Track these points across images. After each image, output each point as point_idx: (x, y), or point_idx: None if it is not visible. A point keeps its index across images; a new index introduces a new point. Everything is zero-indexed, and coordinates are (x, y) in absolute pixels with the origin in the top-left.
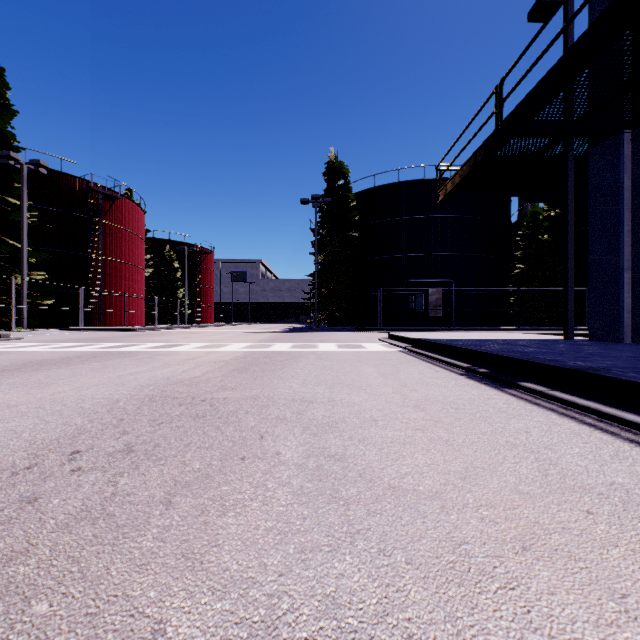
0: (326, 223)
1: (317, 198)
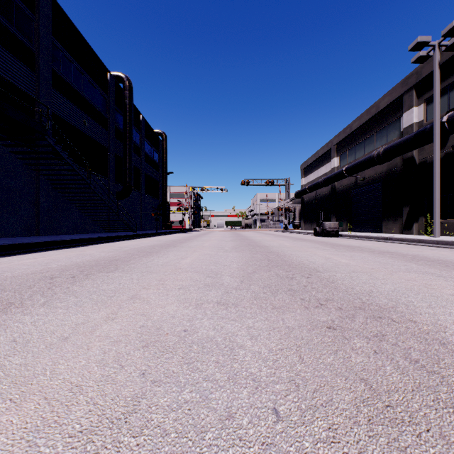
0: None
1: None
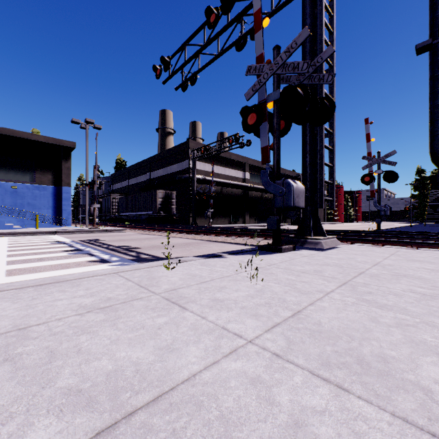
0: (415, 190)
1: (411, 184)
